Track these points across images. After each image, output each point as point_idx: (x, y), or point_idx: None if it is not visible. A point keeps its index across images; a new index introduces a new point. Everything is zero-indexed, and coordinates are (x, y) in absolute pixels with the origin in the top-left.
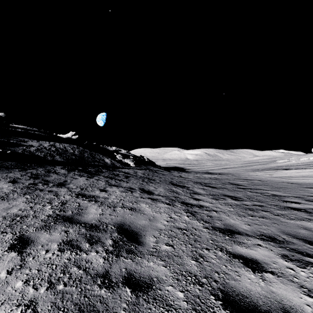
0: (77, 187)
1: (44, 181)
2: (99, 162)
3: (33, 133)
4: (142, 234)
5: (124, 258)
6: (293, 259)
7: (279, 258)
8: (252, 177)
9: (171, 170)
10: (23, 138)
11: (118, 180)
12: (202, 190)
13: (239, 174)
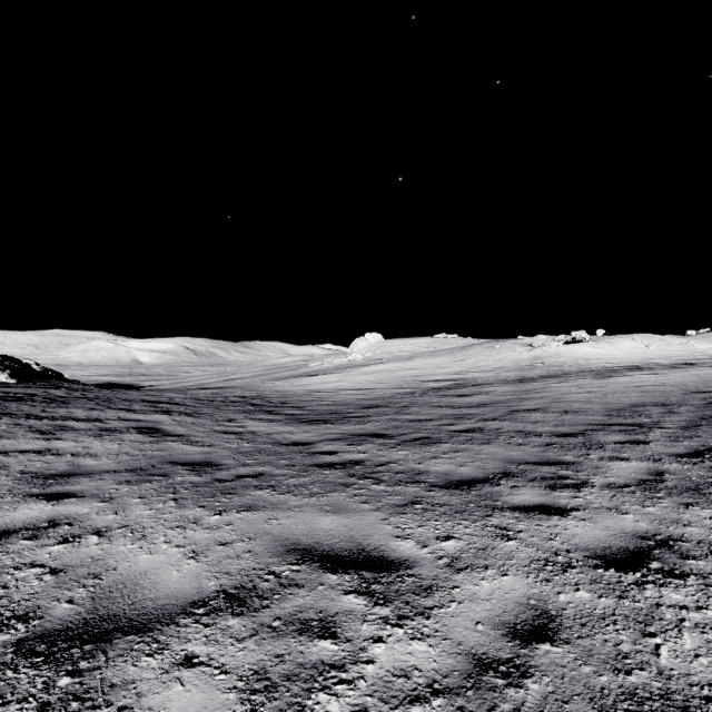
0: None
1: None
2: None
3: None
4: (157, 427)
5: (156, 433)
6: (265, 422)
7: (257, 423)
8: (268, 388)
9: (114, 389)
10: None
11: (43, 402)
12: (198, 404)
13: (251, 387)
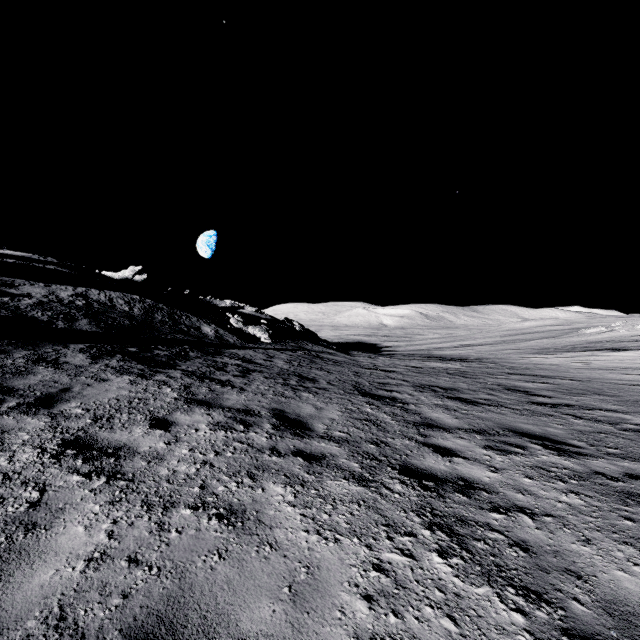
0: (86, 410)
1: (0, 391)
2: (187, 334)
3: (41, 268)
4: None
5: None
6: None
7: None
8: (546, 370)
9: (352, 351)
10: (12, 278)
11: (219, 382)
12: (445, 415)
13: (509, 362)
